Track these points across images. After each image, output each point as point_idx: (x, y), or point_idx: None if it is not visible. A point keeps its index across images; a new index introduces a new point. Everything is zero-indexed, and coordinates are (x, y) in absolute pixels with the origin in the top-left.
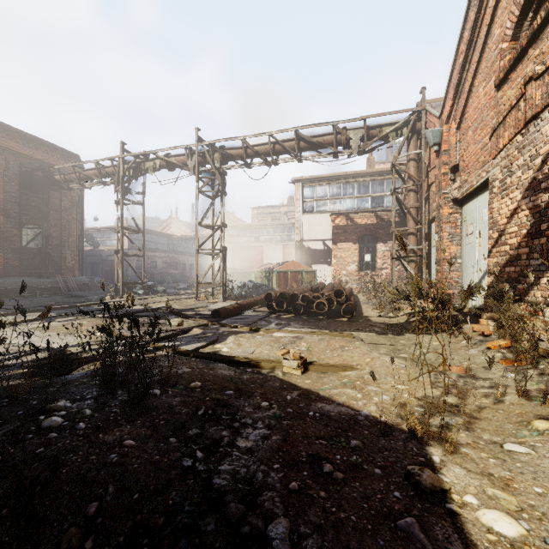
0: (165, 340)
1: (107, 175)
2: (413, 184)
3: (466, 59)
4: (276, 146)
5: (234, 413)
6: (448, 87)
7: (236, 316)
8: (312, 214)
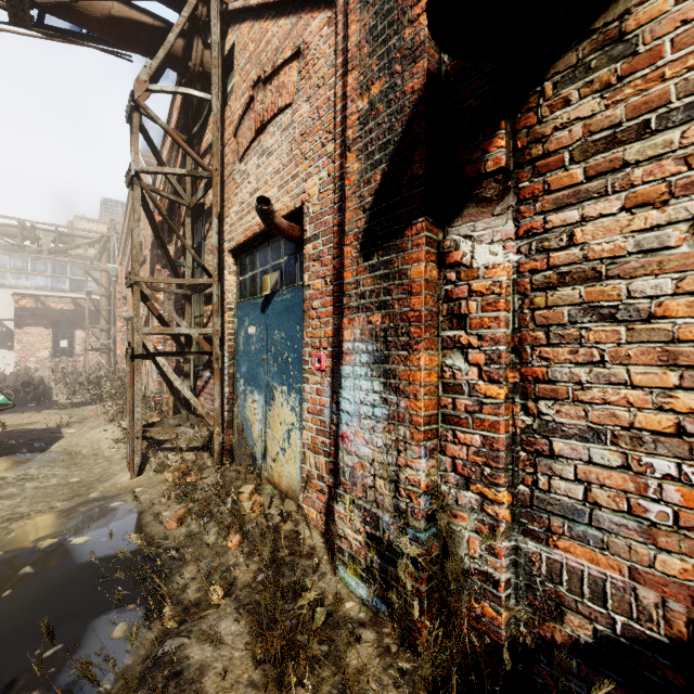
0: None
1: None
2: (105, 291)
3: (127, 239)
4: None
5: None
6: (121, 244)
7: None
8: None
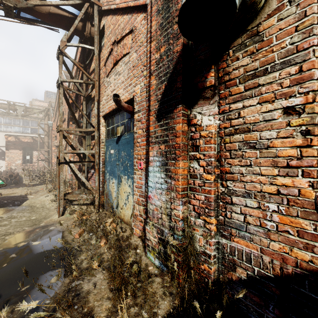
0: None
1: None
2: (46, 133)
3: (57, 110)
4: None
5: None
6: (54, 112)
7: None
8: None
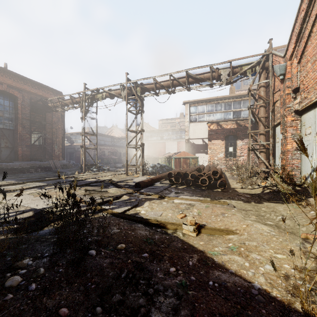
0: (105, 203)
1: (76, 102)
2: (263, 102)
3: (306, 14)
4: (174, 81)
5: (149, 278)
6: (291, 35)
7: (150, 187)
8: (195, 122)
